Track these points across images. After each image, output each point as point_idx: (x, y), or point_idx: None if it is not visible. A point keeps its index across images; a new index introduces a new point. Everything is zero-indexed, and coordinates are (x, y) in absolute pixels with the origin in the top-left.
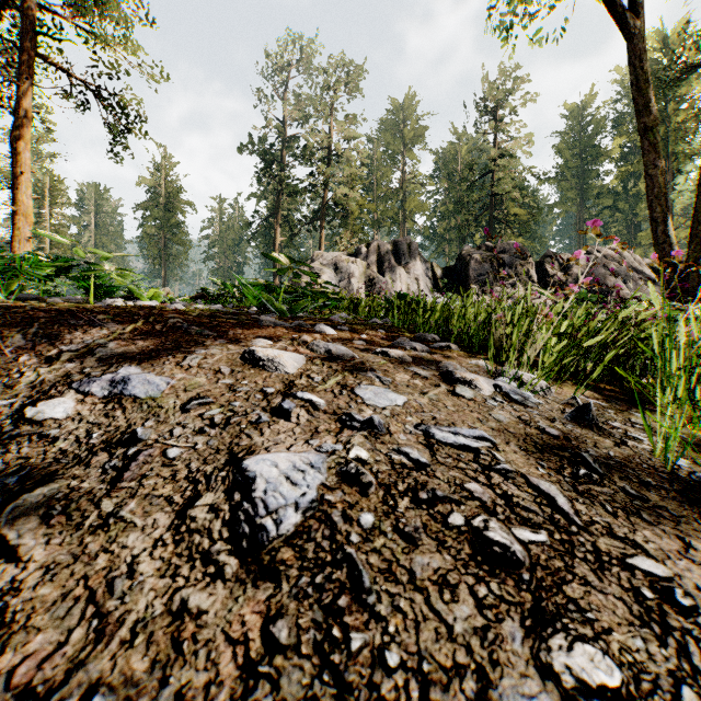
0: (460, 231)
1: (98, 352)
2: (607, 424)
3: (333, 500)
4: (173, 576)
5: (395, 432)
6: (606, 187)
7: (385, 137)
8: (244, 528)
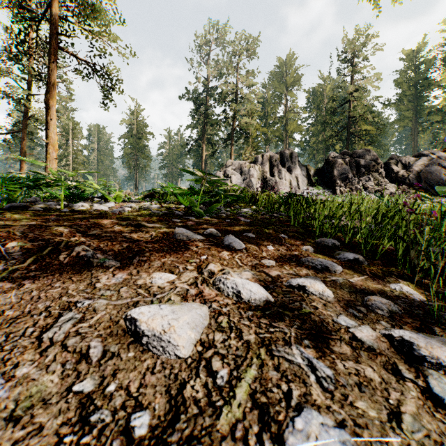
0: (326, 143)
1: None
2: None
3: None
4: None
5: None
6: (435, 107)
7: (273, 83)
8: None
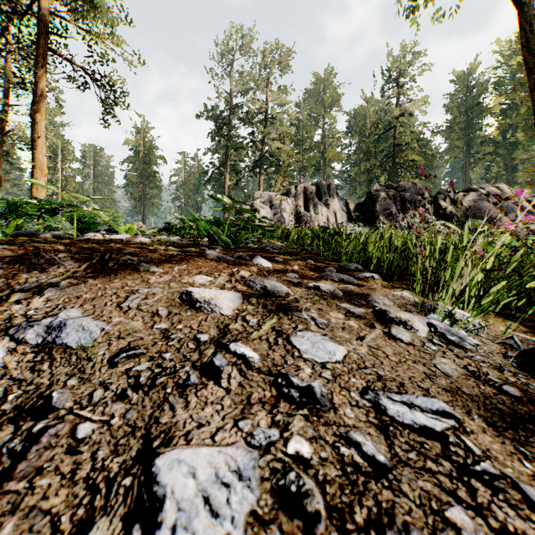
0: (368, 174)
1: (47, 292)
2: None
3: None
4: None
5: (340, 405)
6: (488, 137)
7: (309, 103)
8: None
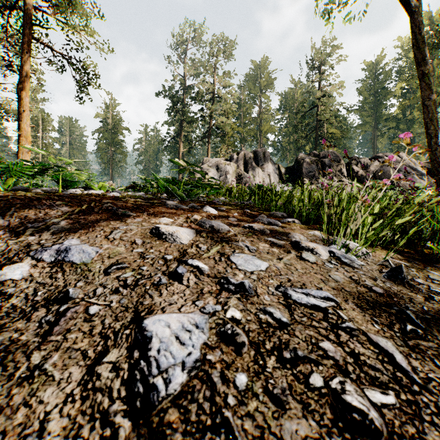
0: (296, 144)
1: (52, 228)
2: (413, 281)
3: (213, 359)
4: (75, 437)
5: (261, 293)
6: (391, 115)
7: (248, 85)
8: (139, 387)
